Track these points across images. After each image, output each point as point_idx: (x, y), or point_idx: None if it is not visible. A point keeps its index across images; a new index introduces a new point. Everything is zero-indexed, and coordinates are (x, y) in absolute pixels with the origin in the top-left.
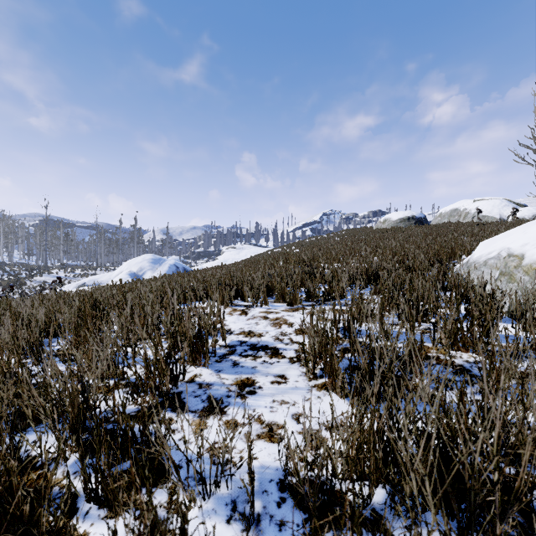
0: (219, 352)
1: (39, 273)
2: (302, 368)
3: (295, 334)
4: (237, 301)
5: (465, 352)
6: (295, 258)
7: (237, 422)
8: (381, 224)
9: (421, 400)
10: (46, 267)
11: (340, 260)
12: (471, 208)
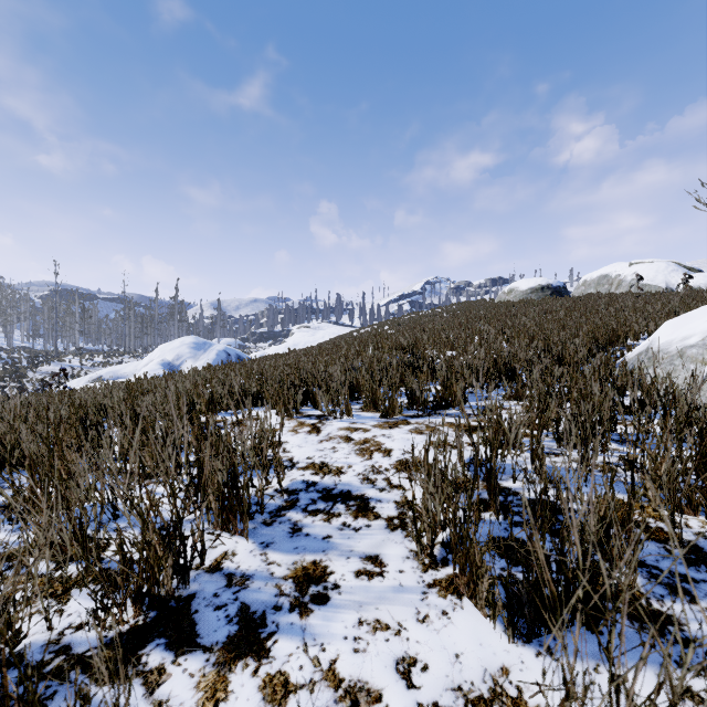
0: (271, 502)
1: (46, 361)
2: (410, 542)
3: (394, 471)
4: (306, 409)
5: (691, 514)
6: (390, 342)
7: (288, 681)
8: (505, 296)
9: (642, 628)
10: (56, 353)
11: (454, 346)
12: (627, 275)
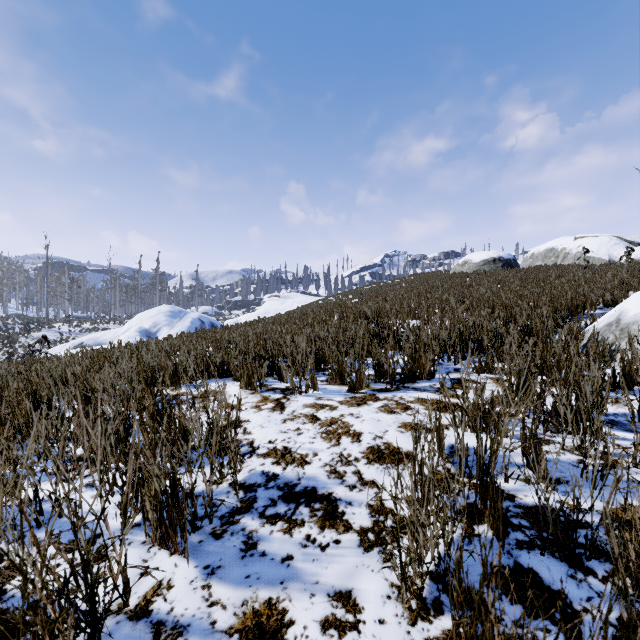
0: (225, 502)
1: (38, 327)
2: (390, 571)
3: (365, 461)
4: (271, 381)
5: None
6: (354, 311)
7: None
8: (459, 268)
9: None
10: (47, 320)
11: (416, 315)
12: (572, 248)
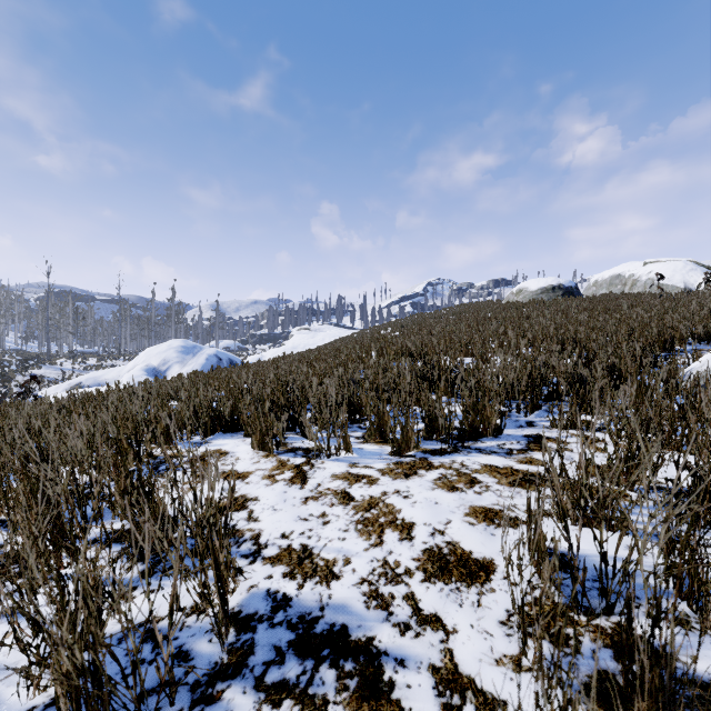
0: (204, 652)
1: (37, 364)
2: None
3: (422, 576)
4: (292, 438)
5: None
6: (395, 347)
7: None
8: (514, 297)
9: None
10: (48, 356)
11: (469, 352)
12: (642, 274)
